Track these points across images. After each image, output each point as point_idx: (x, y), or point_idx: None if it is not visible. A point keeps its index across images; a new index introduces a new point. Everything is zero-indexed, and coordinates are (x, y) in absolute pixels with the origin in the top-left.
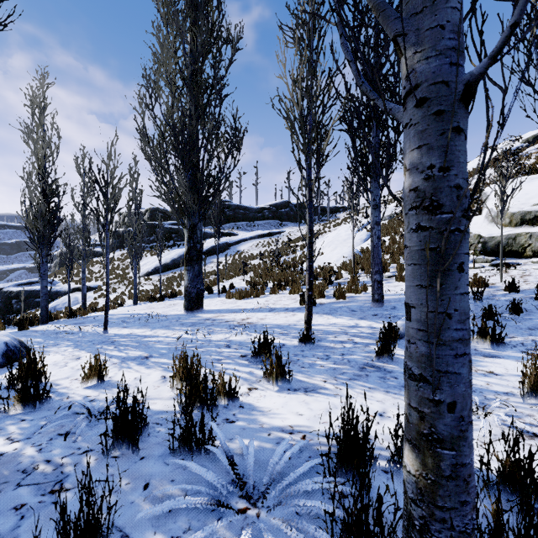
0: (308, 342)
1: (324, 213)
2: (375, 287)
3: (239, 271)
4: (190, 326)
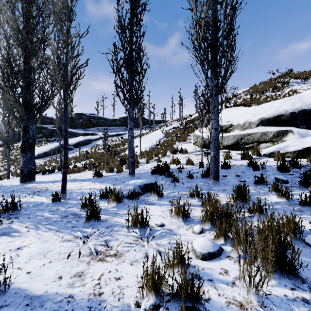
0: (57, 201)
1: (152, 124)
2: (130, 165)
3: (89, 156)
4: (5, 193)
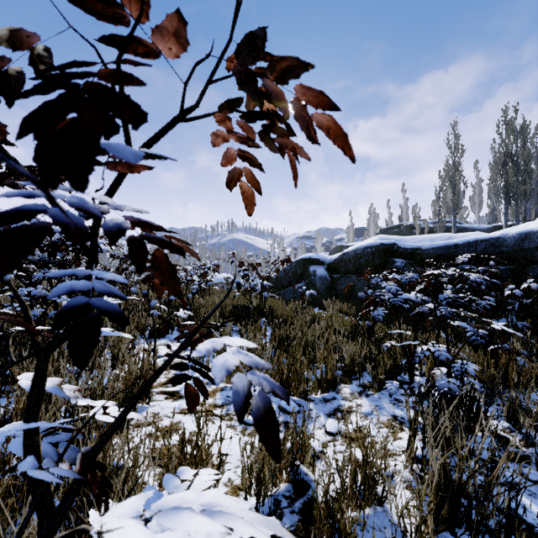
0: None
1: None
2: None
3: None
4: None
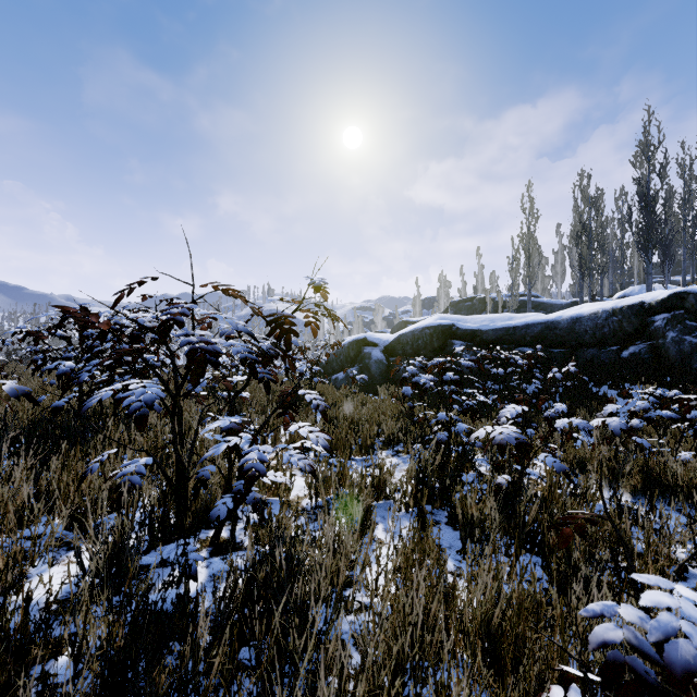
0: None
1: None
2: None
3: None
4: None
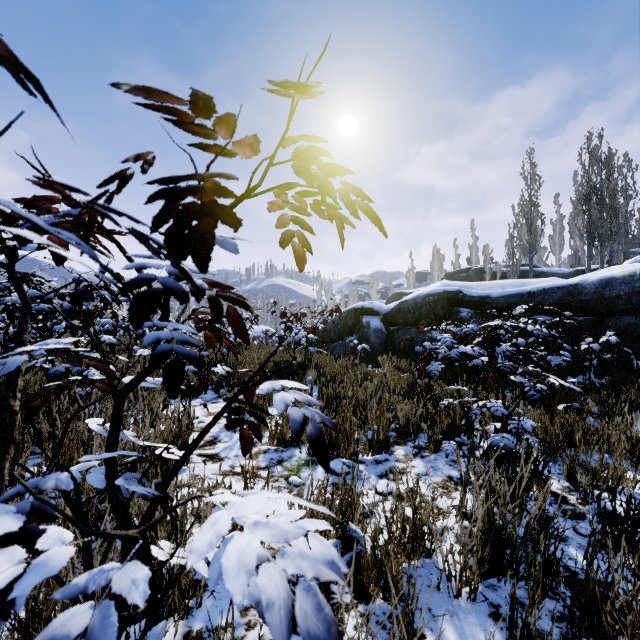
0: None
1: None
2: None
3: None
4: None
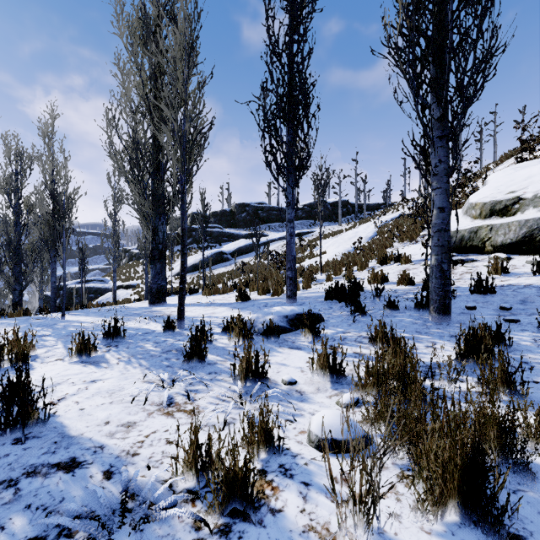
0: (170, 330)
1: (363, 211)
2: (287, 283)
3: (249, 270)
4: (126, 316)
